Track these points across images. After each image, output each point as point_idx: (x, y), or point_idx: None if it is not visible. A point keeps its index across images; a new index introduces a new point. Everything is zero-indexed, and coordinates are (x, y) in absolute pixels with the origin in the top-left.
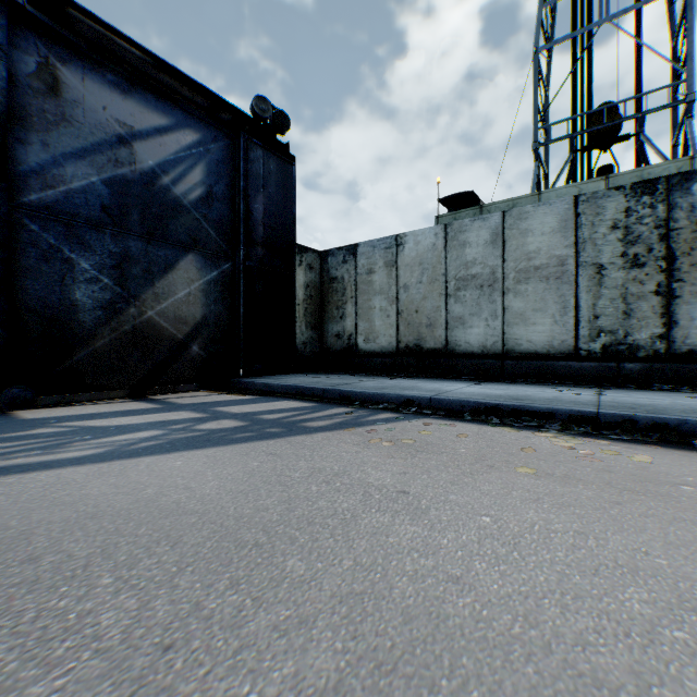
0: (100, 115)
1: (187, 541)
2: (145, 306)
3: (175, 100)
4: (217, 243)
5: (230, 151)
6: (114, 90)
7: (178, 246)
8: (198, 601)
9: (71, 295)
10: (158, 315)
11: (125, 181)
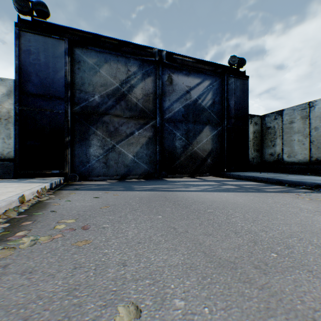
0: (182, 86)
1: (244, 208)
2: (193, 146)
3: (202, 71)
4: (216, 120)
5: (221, 83)
6: (185, 76)
7: (203, 124)
8: (256, 217)
9: (174, 144)
10: (197, 149)
11: (188, 105)
